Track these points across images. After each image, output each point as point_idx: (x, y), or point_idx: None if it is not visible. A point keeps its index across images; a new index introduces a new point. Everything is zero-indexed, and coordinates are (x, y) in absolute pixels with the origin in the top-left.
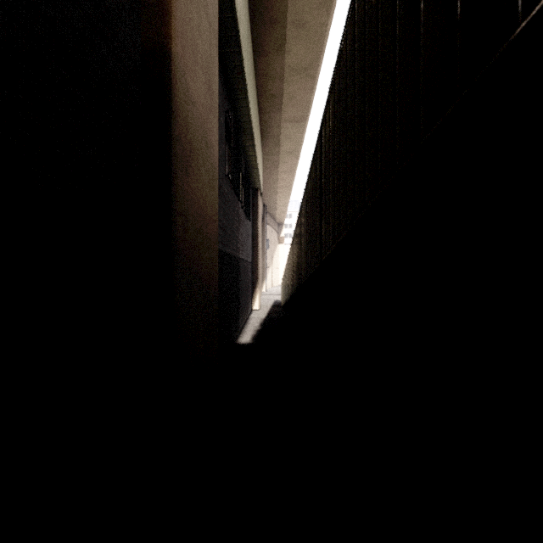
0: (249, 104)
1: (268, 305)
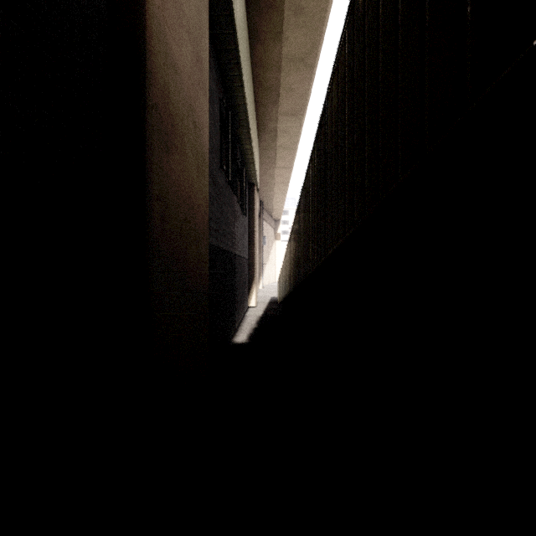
0: (245, 93)
1: (265, 302)
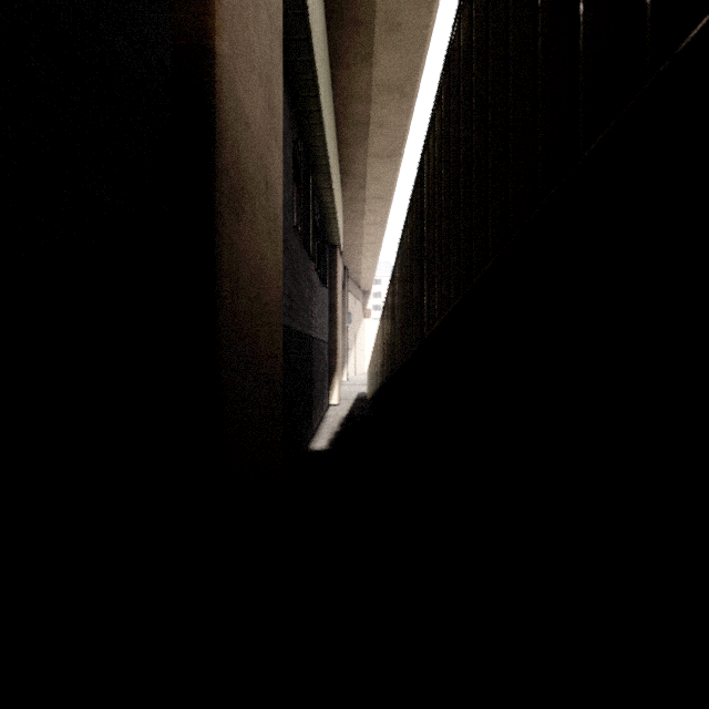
0: (325, 133)
1: (350, 399)
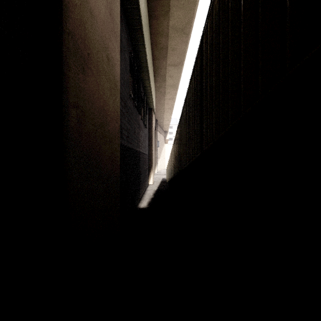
0: (146, 49)
1: (158, 181)
